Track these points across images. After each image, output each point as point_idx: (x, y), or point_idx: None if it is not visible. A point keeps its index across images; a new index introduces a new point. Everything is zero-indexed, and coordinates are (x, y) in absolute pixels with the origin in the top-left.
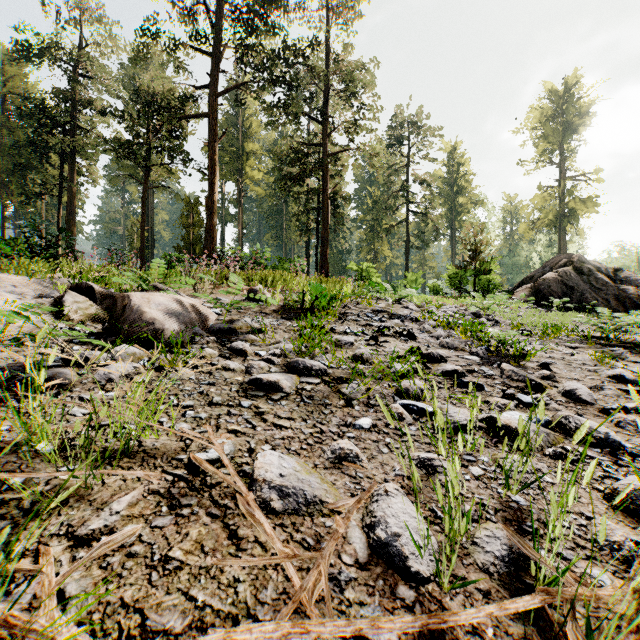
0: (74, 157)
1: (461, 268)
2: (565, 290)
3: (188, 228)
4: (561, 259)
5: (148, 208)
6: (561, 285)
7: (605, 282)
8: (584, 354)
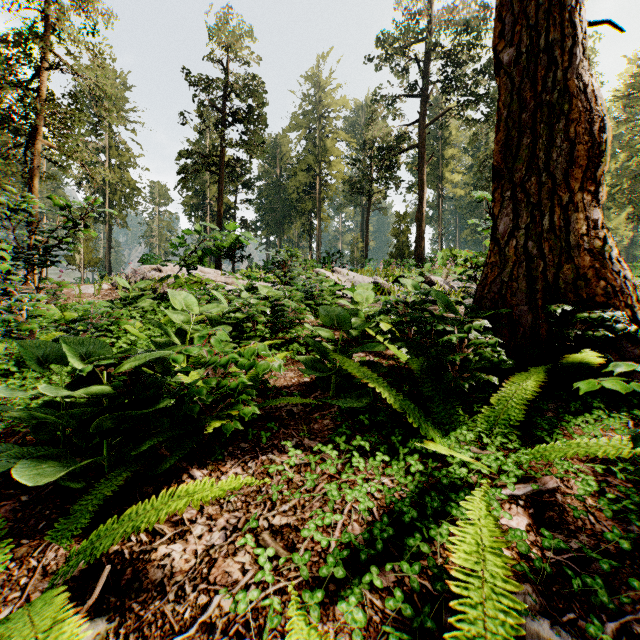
0: (321, 199)
1: None
2: None
3: (398, 237)
4: None
5: (363, 225)
6: None
7: None
8: None
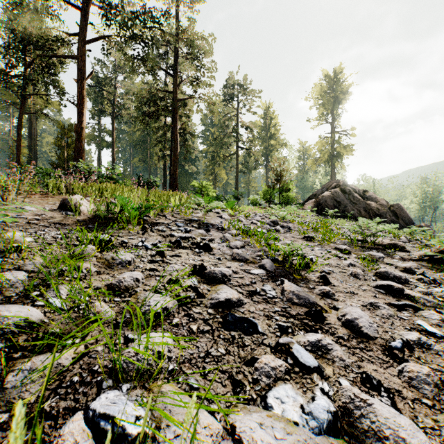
0: None
1: (271, 187)
2: (335, 204)
3: (63, 148)
4: (333, 183)
5: (31, 131)
6: (333, 200)
7: (359, 199)
8: (353, 258)
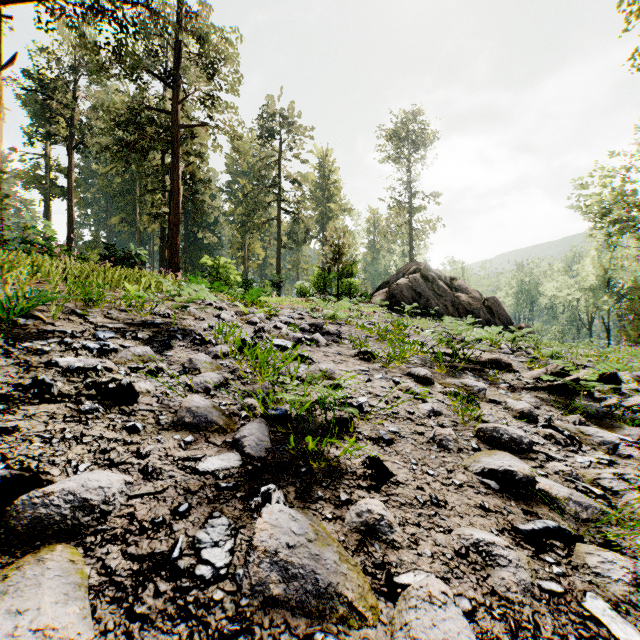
0: None
1: (325, 270)
2: (414, 296)
3: None
4: (411, 266)
5: None
6: (411, 291)
7: (445, 289)
8: (438, 393)
